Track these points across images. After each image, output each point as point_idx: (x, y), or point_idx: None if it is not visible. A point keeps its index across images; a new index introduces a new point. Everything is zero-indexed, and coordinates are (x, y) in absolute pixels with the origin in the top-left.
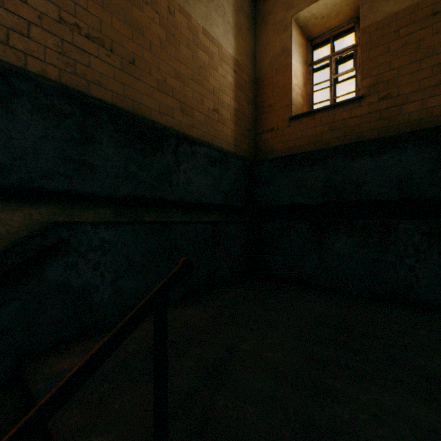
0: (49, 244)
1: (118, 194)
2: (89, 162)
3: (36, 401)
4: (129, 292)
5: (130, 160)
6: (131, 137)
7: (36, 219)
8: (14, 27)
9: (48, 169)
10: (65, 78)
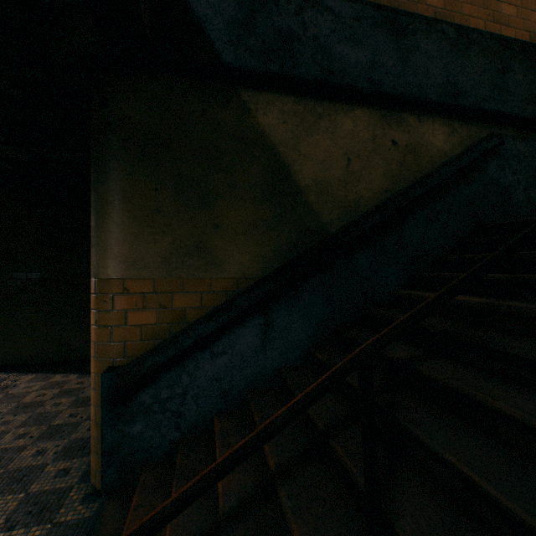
0: (488, 148)
1: (524, 115)
2: (506, 88)
3: (535, 218)
4: (534, 202)
5: (532, 85)
6: (533, 63)
7: (472, 135)
8: (463, 1)
9: (485, 94)
10: (486, 28)
